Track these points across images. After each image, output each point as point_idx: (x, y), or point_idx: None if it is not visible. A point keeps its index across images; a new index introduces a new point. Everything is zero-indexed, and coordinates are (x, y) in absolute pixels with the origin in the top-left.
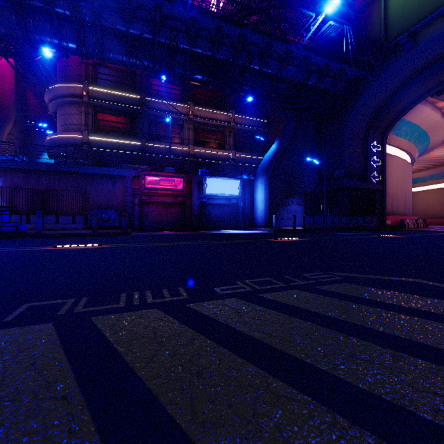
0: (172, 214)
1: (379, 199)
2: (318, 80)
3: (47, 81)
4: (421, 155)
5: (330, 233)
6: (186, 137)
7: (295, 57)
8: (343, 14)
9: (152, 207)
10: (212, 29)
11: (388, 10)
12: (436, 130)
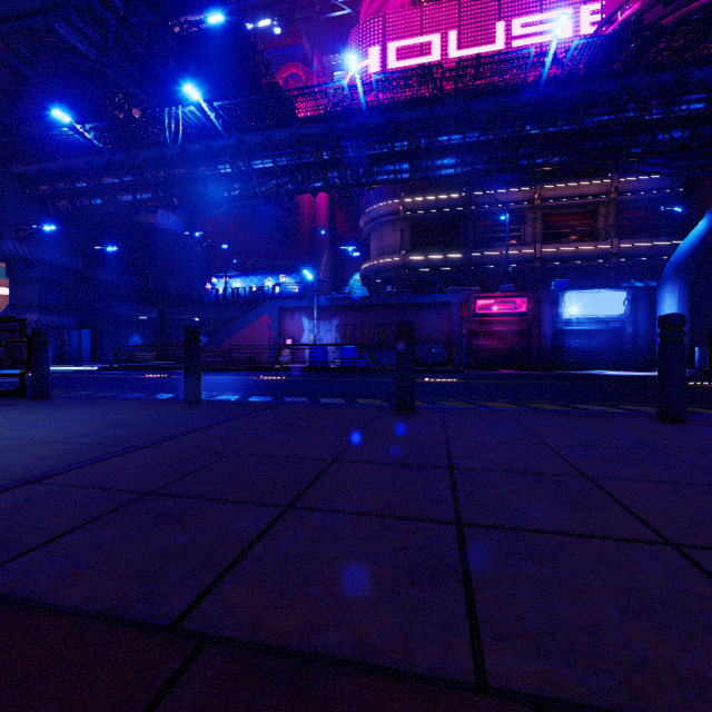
0: (510, 346)
1: None
2: None
3: (358, 200)
4: None
5: None
6: (529, 233)
7: None
8: None
9: (484, 338)
10: (575, 96)
11: None
12: None
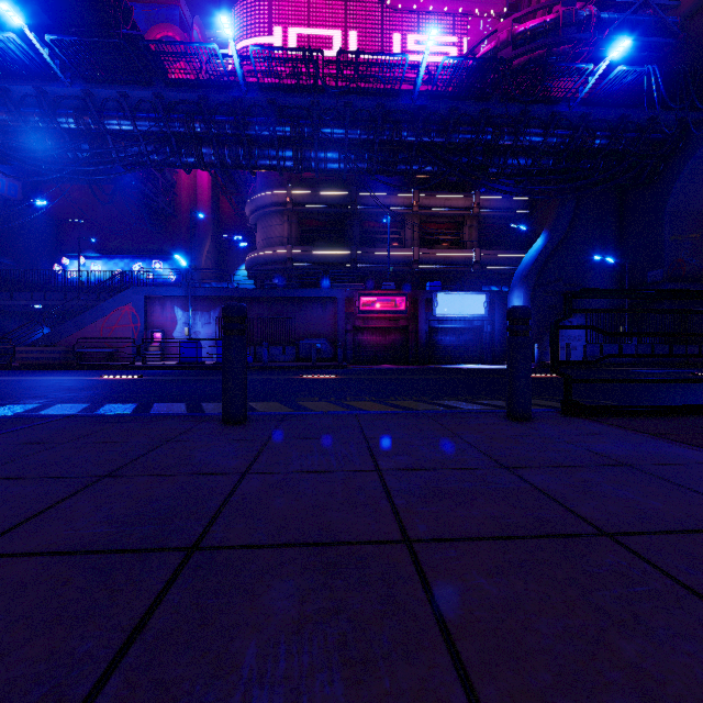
0: (391, 342)
1: None
2: (610, 141)
3: (244, 187)
4: None
5: (623, 370)
6: (408, 236)
7: (568, 117)
8: (658, 27)
9: (367, 334)
10: (445, 112)
11: None
12: None
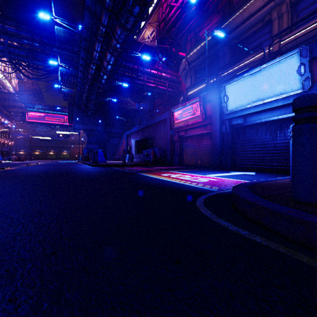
0: (203, 147)
1: None
2: None
3: None
4: None
5: None
6: (275, 31)
7: None
8: None
9: (189, 141)
10: None
11: None
12: None
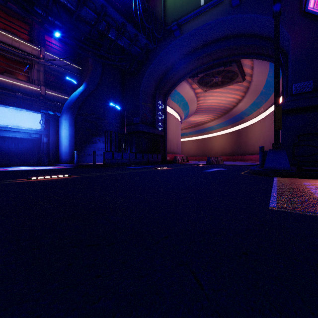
0: None
1: (163, 142)
2: (117, 36)
3: None
4: (185, 118)
5: (123, 167)
6: None
7: (94, 1)
8: None
9: None
10: None
11: (166, 2)
12: (192, 103)
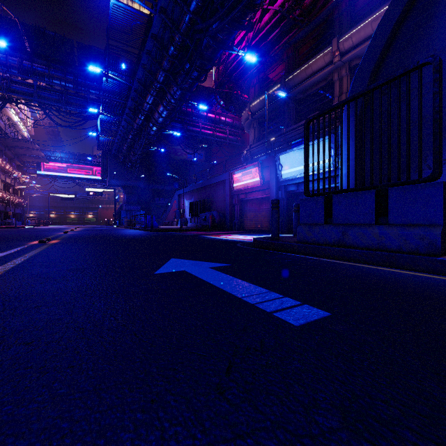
0: (263, 211)
1: None
2: None
3: None
4: None
5: (203, 256)
6: (336, 93)
7: None
8: None
9: (249, 205)
10: None
11: None
12: None
